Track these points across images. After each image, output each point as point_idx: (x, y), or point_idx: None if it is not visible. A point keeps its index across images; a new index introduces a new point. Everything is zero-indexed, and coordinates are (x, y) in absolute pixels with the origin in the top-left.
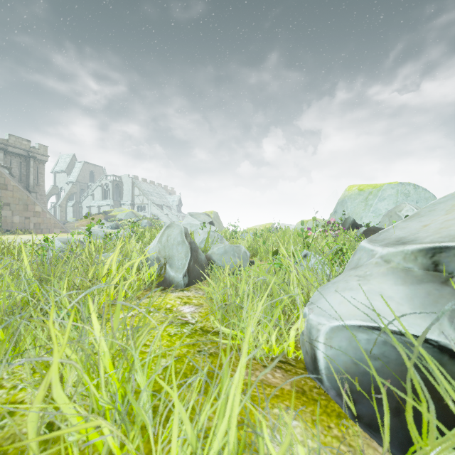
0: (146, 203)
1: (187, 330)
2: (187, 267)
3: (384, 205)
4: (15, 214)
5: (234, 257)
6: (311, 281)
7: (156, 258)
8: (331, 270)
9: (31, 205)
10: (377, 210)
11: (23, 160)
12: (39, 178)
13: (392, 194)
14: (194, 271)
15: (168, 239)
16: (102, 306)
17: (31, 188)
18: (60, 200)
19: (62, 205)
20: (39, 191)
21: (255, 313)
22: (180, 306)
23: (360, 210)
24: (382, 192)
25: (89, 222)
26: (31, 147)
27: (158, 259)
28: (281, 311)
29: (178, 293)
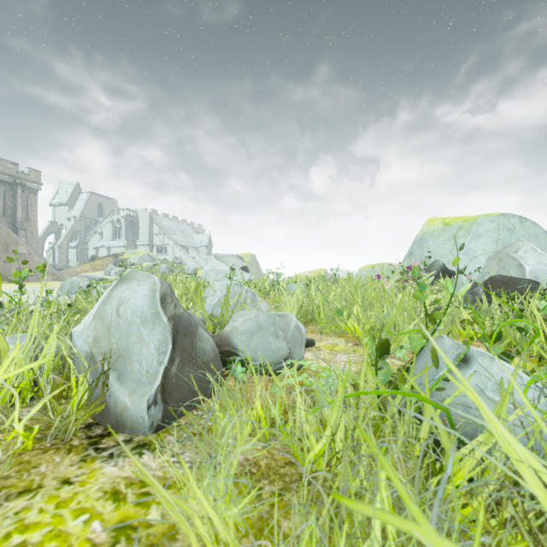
0: (167, 244)
1: None
2: (160, 380)
3: (480, 245)
4: None
5: (277, 338)
6: None
7: (89, 356)
8: None
9: (13, 244)
10: (471, 251)
11: (9, 188)
12: (29, 211)
13: (491, 229)
14: (182, 386)
15: (119, 311)
16: None
17: (19, 224)
18: (60, 240)
19: (62, 246)
20: (29, 228)
21: None
22: None
23: (447, 252)
24: (477, 226)
25: (94, 267)
26: (19, 172)
27: (91, 360)
28: None
29: (121, 464)
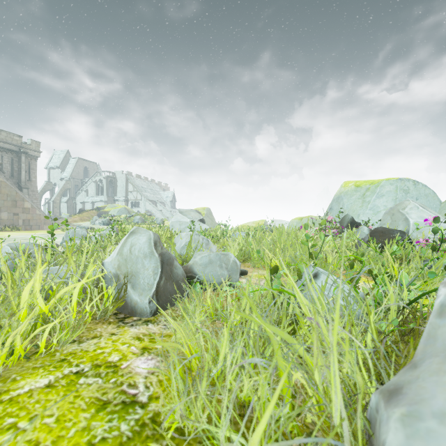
0: (139, 199)
1: (126, 428)
2: (155, 288)
3: (382, 202)
4: (3, 210)
5: (221, 268)
6: (345, 345)
7: (115, 275)
8: (368, 312)
9: (20, 201)
10: (376, 207)
11: (15, 155)
12: (31, 173)
13: (390, 190)
14: (166, 293)
15: (131, 250)
16: (0, 368)
17: (23, 184)
18: (54, 196)
19: (56, 201)
20: (31, 187)
21: (245, 395)
22: (134, 357)
23: (357, 207)
24: (380, 188)
25: (82, 218)
26: (23, 143)
27: (117, 277)
28: (291, 391)
29: (138, 328)
